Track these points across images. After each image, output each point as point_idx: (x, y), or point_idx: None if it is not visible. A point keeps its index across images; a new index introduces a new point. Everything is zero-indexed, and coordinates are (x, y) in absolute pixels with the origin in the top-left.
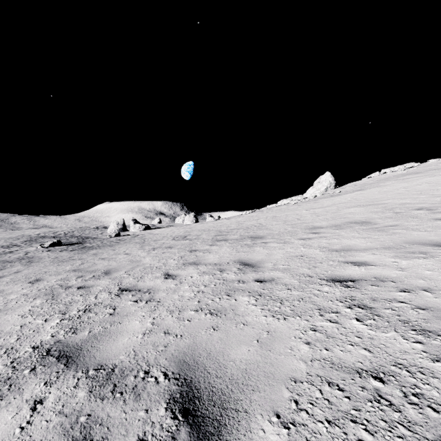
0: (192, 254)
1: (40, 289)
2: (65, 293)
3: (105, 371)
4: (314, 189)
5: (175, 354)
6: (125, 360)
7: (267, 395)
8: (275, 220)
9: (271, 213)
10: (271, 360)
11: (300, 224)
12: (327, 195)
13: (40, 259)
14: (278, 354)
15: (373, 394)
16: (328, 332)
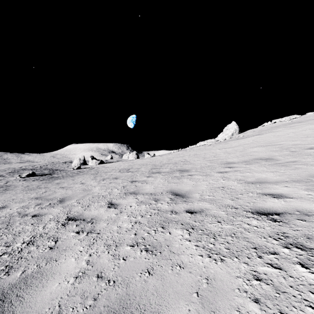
0: (133, 184)
1: (1, 217)
2: (20, 221)
3: None
4: (224, 134)
5: (104, 313)
6: None
7: None
8: (196, 157)
9: (192, 151)
10: None
11: (216, 160)
12: (234, 138)
13: (15, 187)
14: None
15: None
16: (275, 283)
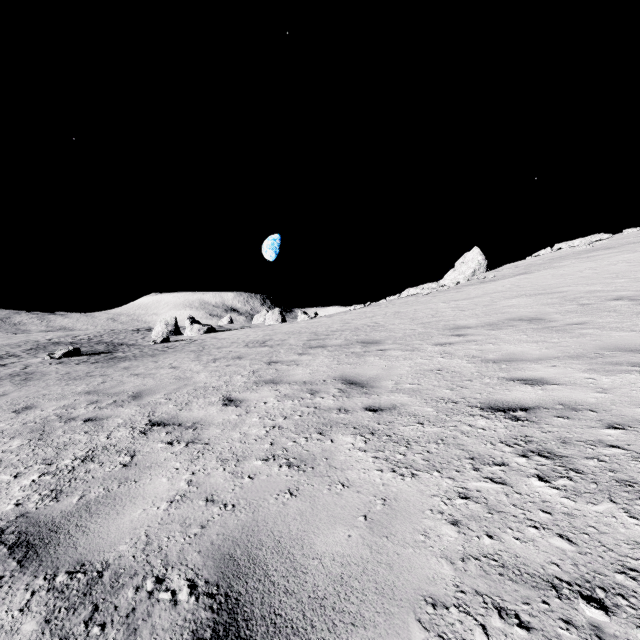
0: (271, 368)
1: (27, 423)
2: (63, 428)
3: (86, 577)
4: (456, 273)
5: (217, 542)
6: (127, 554)
7: (379, 636)
8: (398, 318)
9: (392, 307)
10: (389, 558)
11: (435, 322)
12: (475, 281)
13: (44, 375)
14: (402, 545)
15: (591, 638)
16: (490, 501)
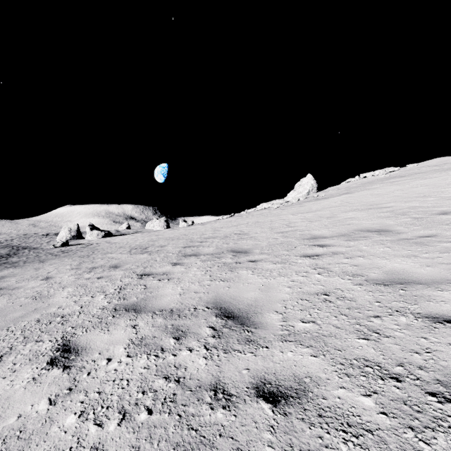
0: (140, 283)
1: None
2: None
3: None
4: (296, 193)
5: None
6: None
7: None
8: (259, 227)
9: (251, 218)
10: None
11: (292, 232)
12: (311, 198)
13: None
14: None
15: None
16: None
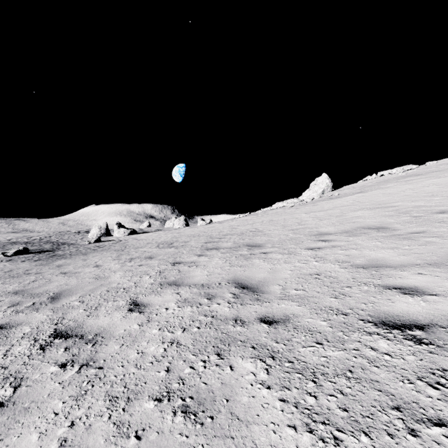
0: (175, 268)
1: None
2: None
3: None
4: (311, 192)
5: None
6: None
7: None
8: (272, 225)
9: (266, 216)
10: None
11: (302, 229)
12: (325, 197)
13: None
14: None
15: None
16: None
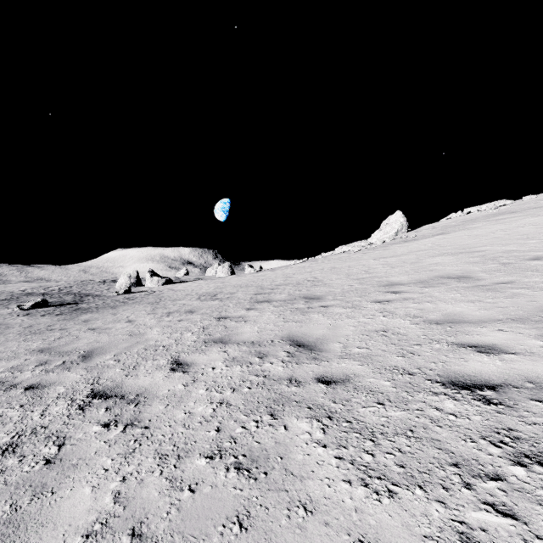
0: (220, 324)
1: None
2: None
3: None
4: (381, 233)
5: None
6: None
7: None
8: (334, 273)
9: (328, 263)
10: None
11: (369, 278)
12: (399, 240)
13: (7, 329)
14: None
15: None
16: None
